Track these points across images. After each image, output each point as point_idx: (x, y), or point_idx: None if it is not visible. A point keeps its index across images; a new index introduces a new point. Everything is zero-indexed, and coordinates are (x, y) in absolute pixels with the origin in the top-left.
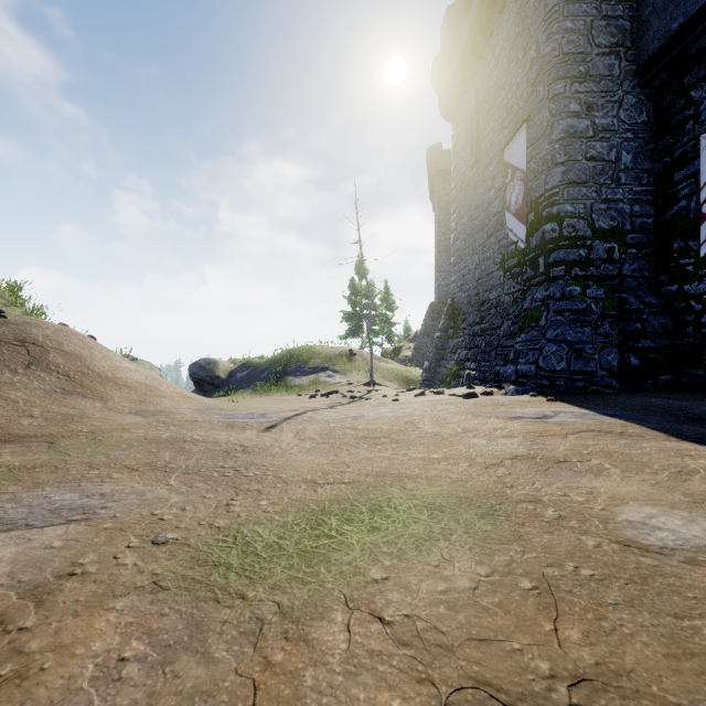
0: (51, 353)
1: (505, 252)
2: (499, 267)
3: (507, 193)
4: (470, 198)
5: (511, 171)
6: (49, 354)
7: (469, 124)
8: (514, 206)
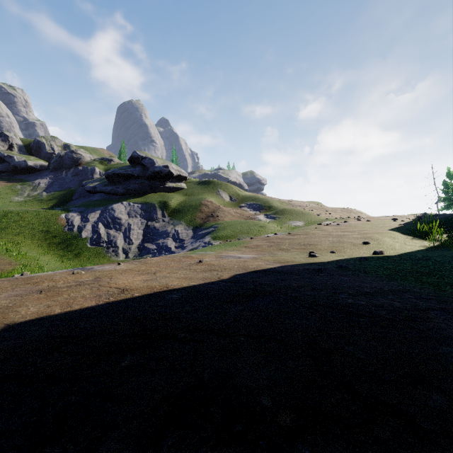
0: (362, 213)
1: None
2: None
3: None
4: None
5: None
6: (362, 213)
7: None
8: None
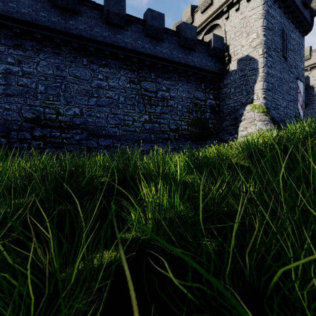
0: None
1: (296, 114)
2: (294, 117)
3: (298, 96)
4: (281, 68)
5: (299, 90)
6: None
7: (281, 29)
8: (300, 103)
